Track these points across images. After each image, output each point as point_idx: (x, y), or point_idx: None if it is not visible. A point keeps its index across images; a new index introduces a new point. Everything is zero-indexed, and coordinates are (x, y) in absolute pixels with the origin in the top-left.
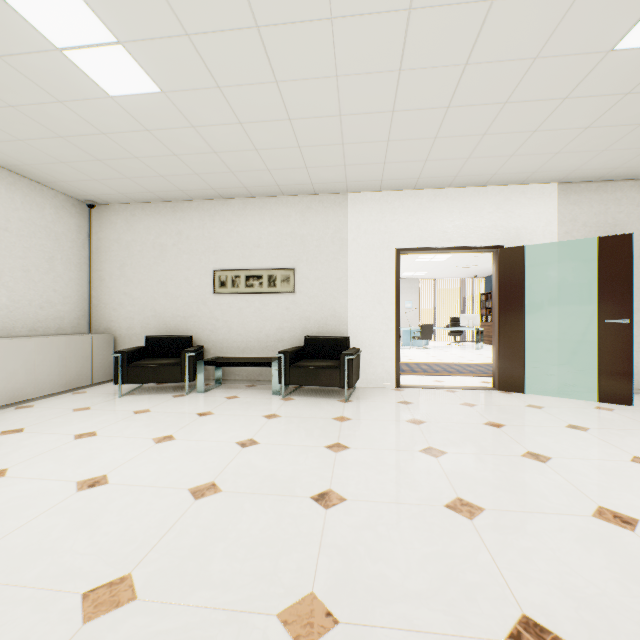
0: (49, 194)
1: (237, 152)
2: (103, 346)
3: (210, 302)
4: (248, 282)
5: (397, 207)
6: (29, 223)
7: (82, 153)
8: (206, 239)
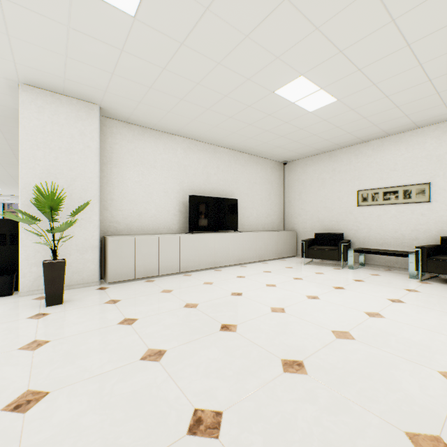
0: (268, 162)
1: (380, 113)
2: (291, 237)
3: (354, 212)
4: (384, 196)
5: None
6: (262, 178)
7: (288, 140)
8: (351, 171)
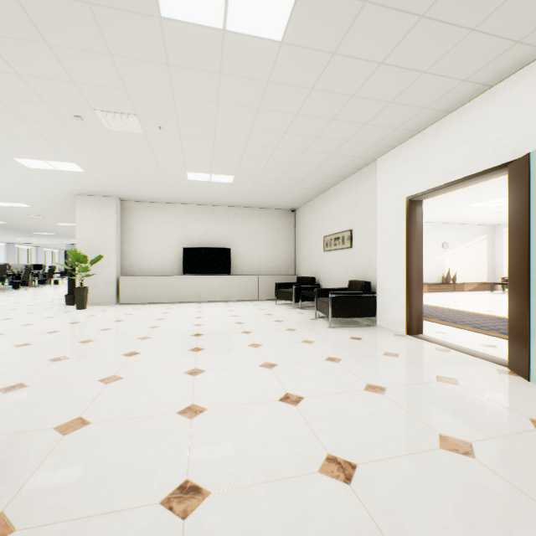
0: (274, 212)
1: (284, 176)
2: (291, 281)
3: (323, 257)
4: (334, 242)
5: (408, 156)
6: (266, 227)
7: (258, 197)
8: (322, 218)
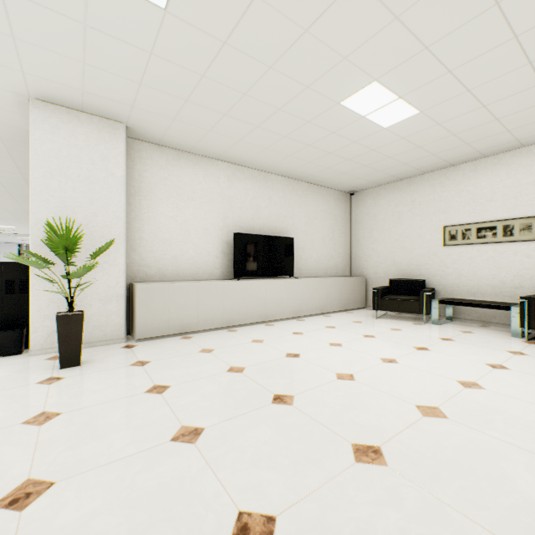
0: (331, 193)
1: (475, 128)
2: (359, 284)
3: (439, 253)
4: (479, 234)
5: None
6: (323, 212)
7: (356, 165)
8: (436, 202)
